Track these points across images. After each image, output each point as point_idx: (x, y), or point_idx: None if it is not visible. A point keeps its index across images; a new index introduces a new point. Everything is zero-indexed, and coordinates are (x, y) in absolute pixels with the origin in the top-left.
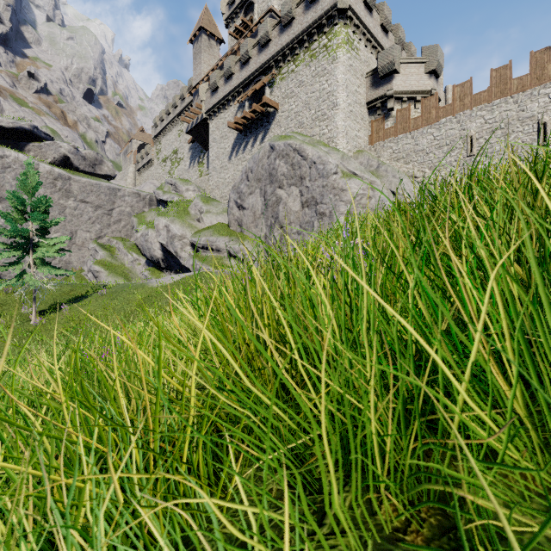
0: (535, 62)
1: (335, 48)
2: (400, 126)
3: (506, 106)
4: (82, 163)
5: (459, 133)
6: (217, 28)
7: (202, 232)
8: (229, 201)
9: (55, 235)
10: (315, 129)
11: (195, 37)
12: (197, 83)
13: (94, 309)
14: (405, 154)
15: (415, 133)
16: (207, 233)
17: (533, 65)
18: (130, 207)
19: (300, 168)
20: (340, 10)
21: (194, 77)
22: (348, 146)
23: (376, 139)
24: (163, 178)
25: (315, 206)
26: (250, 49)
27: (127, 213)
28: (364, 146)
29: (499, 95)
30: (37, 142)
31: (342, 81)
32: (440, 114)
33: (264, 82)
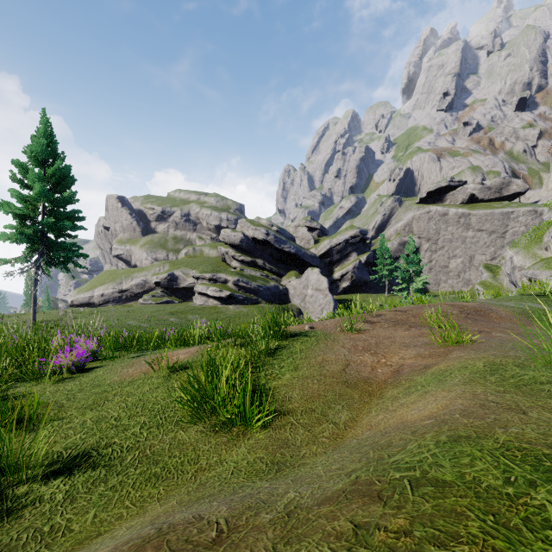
0: None
1: None
2: None
3: None
4: (486, 193)
5: None
6: None
7: (536, 263)
8: None
9: (459, 260)
10: None
11: None
12: None
13: None
14: None
15: None
16: (536, 266)
17: None
18: (524, 227)
19: None
20: None
21: None
22: None
23: None
24: None
25: None
26: None
27: (521, 233)
28: None
29: None
30: (451, 191)
31: None
32: None
33: None
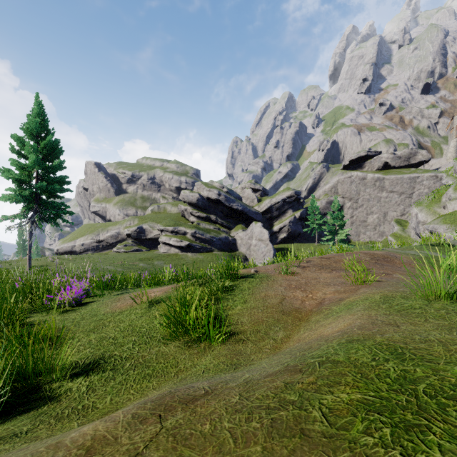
0: None
1: None
2: None
3: None
4: (397, 161)
5: None
6: None
7: (436, 219)
8: None
9: (375, 215)
10: None
11: None
12: None
13: None
14: None
15: None
16: (435, 221)
17: None
18: (427, 189)
19: None
20: None
21: None
22: None
23: None
24: None
25: None
26: None
27: (425, 194)
28: None
29: None
30: (369, 160)
31: None
32: None
33: None
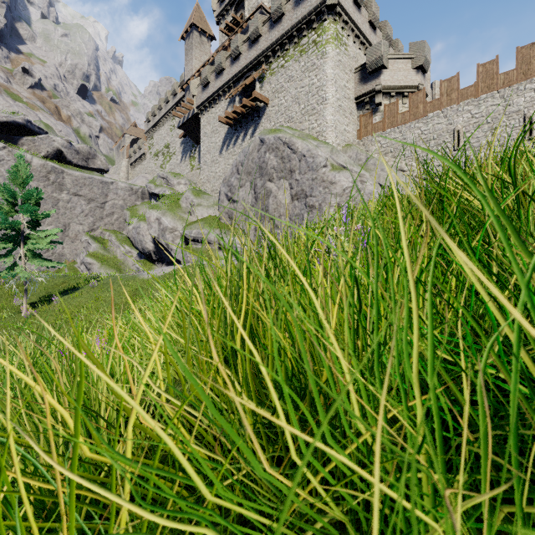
0: (521, 57)
1: (324, 44)
2: (388, 121)
3: (493, 100)
4: (75, 157)
5: (446, 127)
6: (208, 25)
7: (193, 224)
8: (220, 194)
9: (48, 228)
10: (304, 123)
11: (187, 33)
12: (189, 78)
13: (85, 301)
14: (393, 148)
15: (403, 127)
16: (197, 226)
17: (519, 61)
18: (122, 201)
19: (289, 161)
20: (329, 6)
21: (185, 72)
22: (337, 140)
23: (364, 134)
24: (155, 172)
25: (305, 198)
26: (240, 45)
27: (120, 207)
28: (353, 141)
29: (486, 89)
30: (30, 136)
31: (331, 76)
32: (427, 108)
33: (254, 77)
